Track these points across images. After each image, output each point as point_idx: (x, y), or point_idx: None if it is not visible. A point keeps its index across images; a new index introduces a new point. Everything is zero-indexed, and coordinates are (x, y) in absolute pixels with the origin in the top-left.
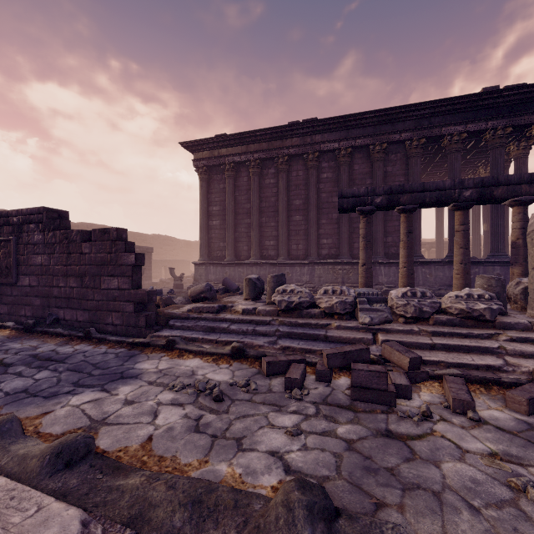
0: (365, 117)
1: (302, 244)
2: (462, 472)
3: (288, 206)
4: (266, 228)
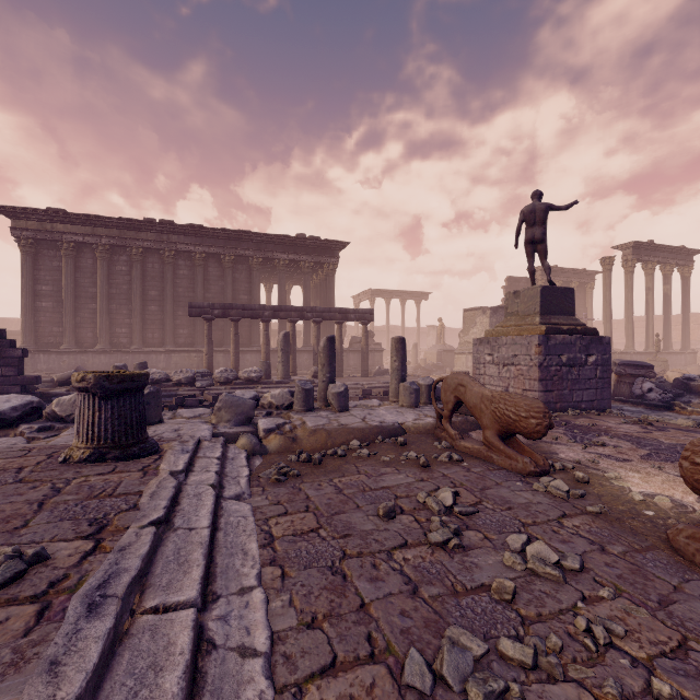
0: (217, 232)
1: (158, 333)
2: None
3: (143, 296)
4: (117, 315)
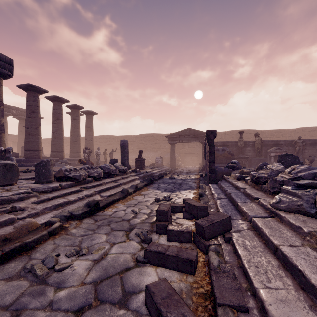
0: None
1: None
2: (99, 238)
3: None
4: None
